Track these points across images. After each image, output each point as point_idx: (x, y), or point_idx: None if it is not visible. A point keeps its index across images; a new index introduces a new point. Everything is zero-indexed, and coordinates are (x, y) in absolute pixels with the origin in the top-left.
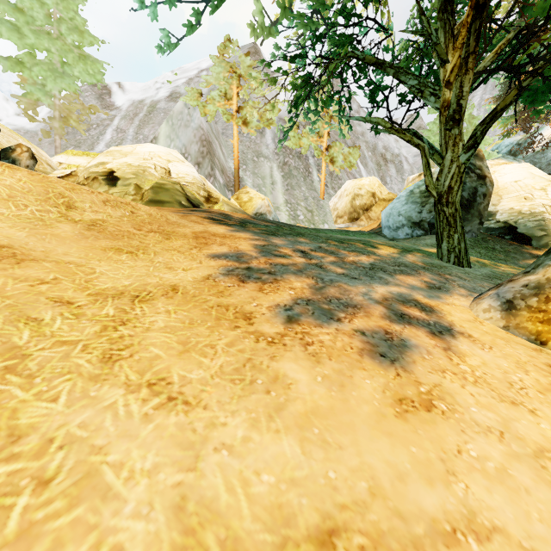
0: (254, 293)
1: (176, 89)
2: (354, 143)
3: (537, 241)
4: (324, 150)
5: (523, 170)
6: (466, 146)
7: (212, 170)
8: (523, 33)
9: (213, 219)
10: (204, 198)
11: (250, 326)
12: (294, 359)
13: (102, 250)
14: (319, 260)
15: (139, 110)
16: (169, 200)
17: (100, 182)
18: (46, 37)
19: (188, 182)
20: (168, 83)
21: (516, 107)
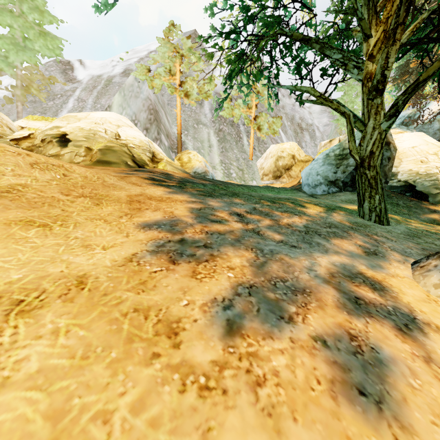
0: (185, 280)
1: (129, 66)
2: (276, 114)
3: (433, 198)
4: (252, 119)
5: (418, 138)
6: (387, 115)
7: (158, 134)
8: (434, 14)
9: (153, 180)
10: (150, 159)
11: (174, 351)
12: (240, 432)
13: (5, 224)
14: (256, 224)
15: (98, 83)
16: (115, 160)
17: (53, 144)
18: (9, 14)
19: (136, 145)
20: (122, 62)
21: (439, 77)
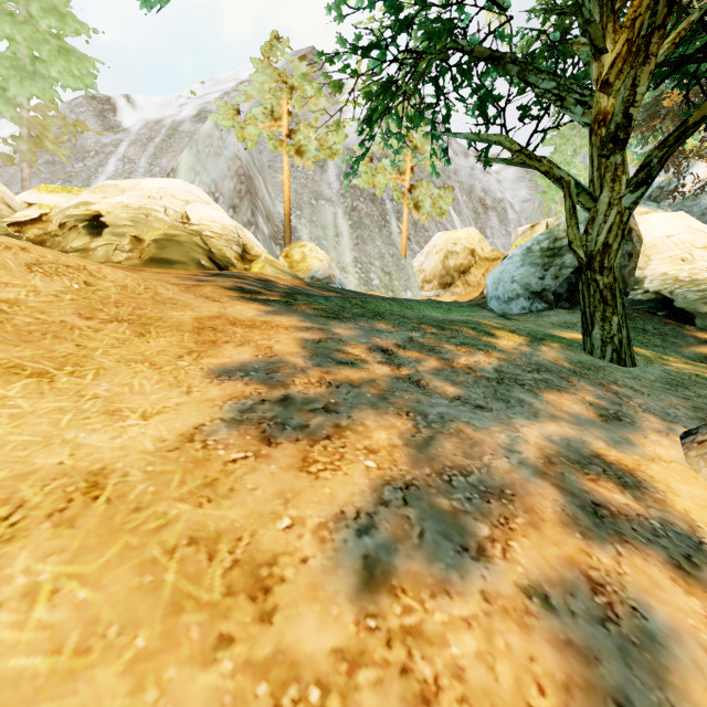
0: (289, 477)
1: (206, 106)
2: (444, 183)
3: (703, 319)
4: (406, 191)
5: (676, 222)
6: (633, 182)
7: (253, 215)
8: None
9: (241, 291)
10: (238, 255)
11: (261, 631)
12: None
13: None
14: (414, 368)
15: (155, 133)
16: (181, 258)
17: (78, 231)
18: (8, 19)
19: (215, 233)
20: (195, 99)
21: None
